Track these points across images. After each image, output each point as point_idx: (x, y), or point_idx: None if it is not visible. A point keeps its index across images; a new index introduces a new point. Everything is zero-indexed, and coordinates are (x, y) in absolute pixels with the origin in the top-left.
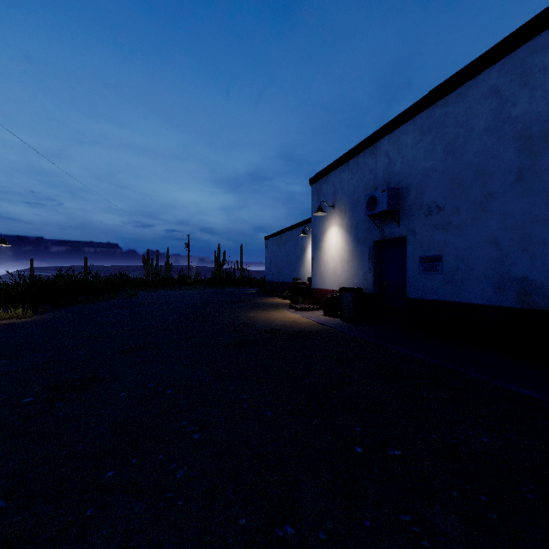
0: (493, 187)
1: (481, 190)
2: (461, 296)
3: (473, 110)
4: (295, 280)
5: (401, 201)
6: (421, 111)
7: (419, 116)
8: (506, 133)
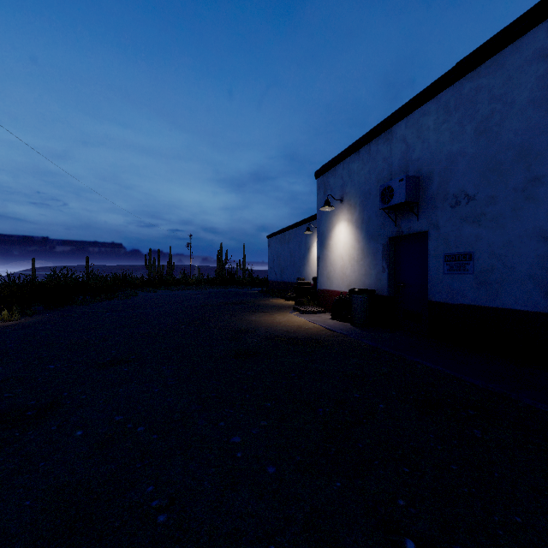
0: (541, 170)
1: (524, 175)
2: (498, 300)
3: (514, 79)
4: (299, 280)
5: (422, 191)
6: (446, 86)
7: (444, 93)
8: None
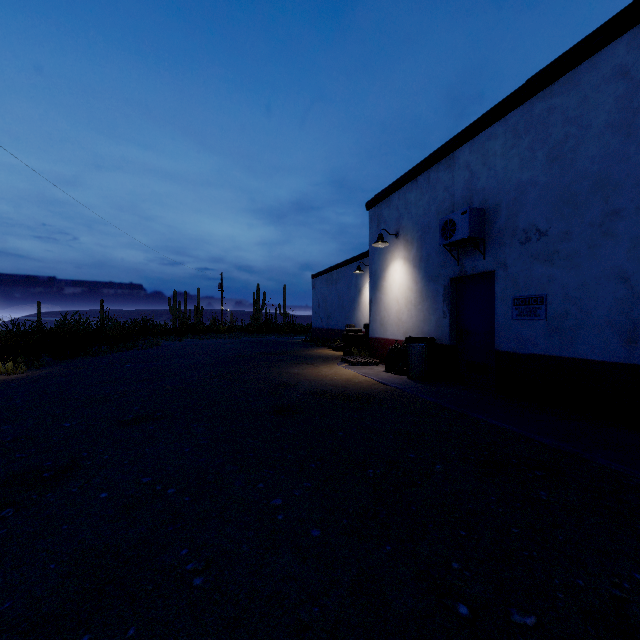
0: (620, 202)
1: (602, 208)
2: (573, 349)
3: (590, 100)
4: (348, 326)
5: (488, 225)
6: (515, 106)
7: (513, 114)
8: (639, 128)
